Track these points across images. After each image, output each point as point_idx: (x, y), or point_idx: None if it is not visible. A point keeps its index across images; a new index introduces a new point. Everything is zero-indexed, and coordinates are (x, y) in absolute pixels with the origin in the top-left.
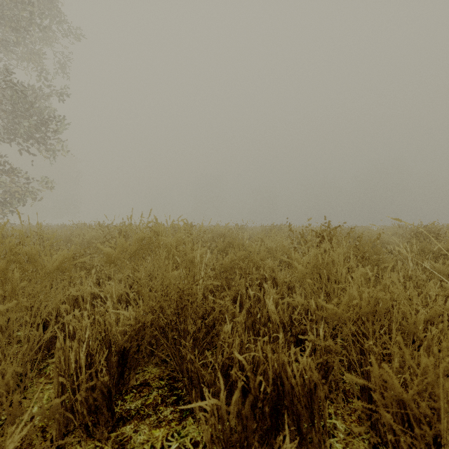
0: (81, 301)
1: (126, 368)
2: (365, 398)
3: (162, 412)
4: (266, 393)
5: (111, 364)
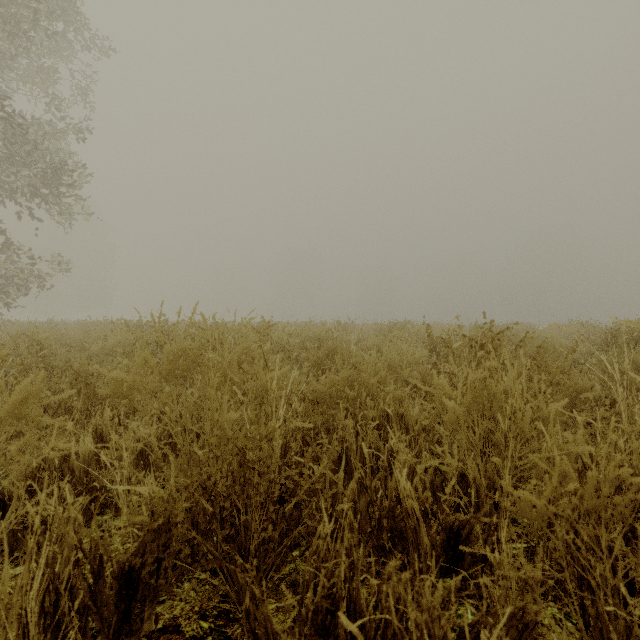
0: (75, 459)
1: (136, 602)
2: None
3: None
4: None
5: (103, 600)
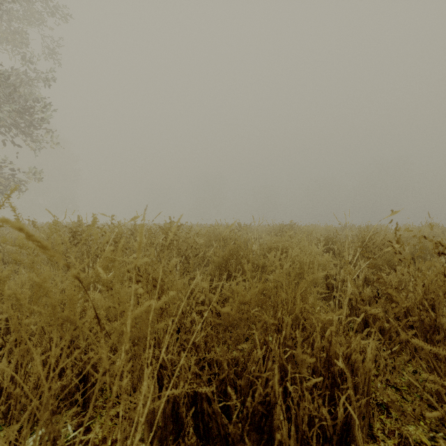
0: None
1: None
2: None
3: None
4: None
5: None
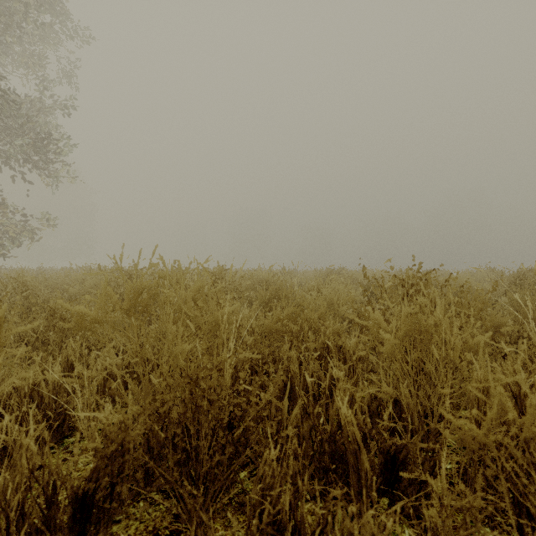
0: (45, 387)
1: (90, 524)
2: None
3: None
4: None
5: (56, 524)
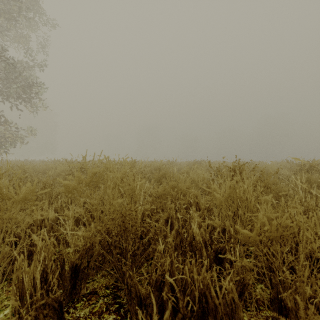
0: (47, 222)
1: (78, 280)
2: (275, 309)
3: (106, 319)
4: (193, 308)
5: (64, 278)
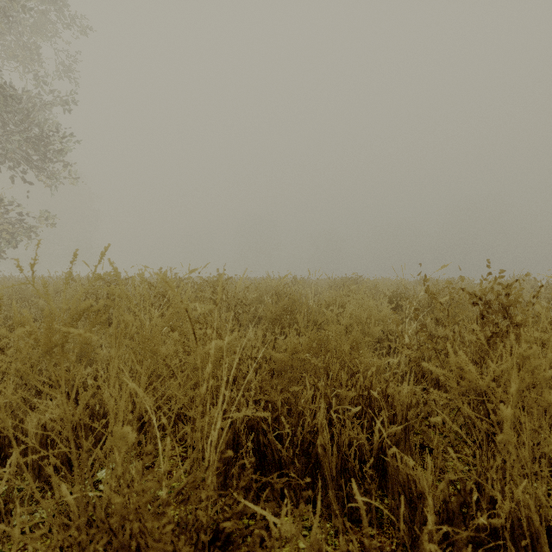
0: None
1: None
2: None
3: None
4: None
5: None
